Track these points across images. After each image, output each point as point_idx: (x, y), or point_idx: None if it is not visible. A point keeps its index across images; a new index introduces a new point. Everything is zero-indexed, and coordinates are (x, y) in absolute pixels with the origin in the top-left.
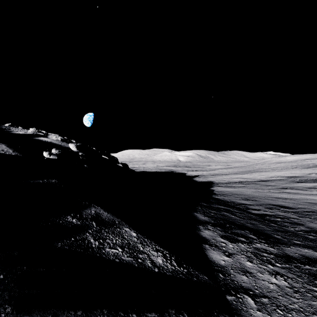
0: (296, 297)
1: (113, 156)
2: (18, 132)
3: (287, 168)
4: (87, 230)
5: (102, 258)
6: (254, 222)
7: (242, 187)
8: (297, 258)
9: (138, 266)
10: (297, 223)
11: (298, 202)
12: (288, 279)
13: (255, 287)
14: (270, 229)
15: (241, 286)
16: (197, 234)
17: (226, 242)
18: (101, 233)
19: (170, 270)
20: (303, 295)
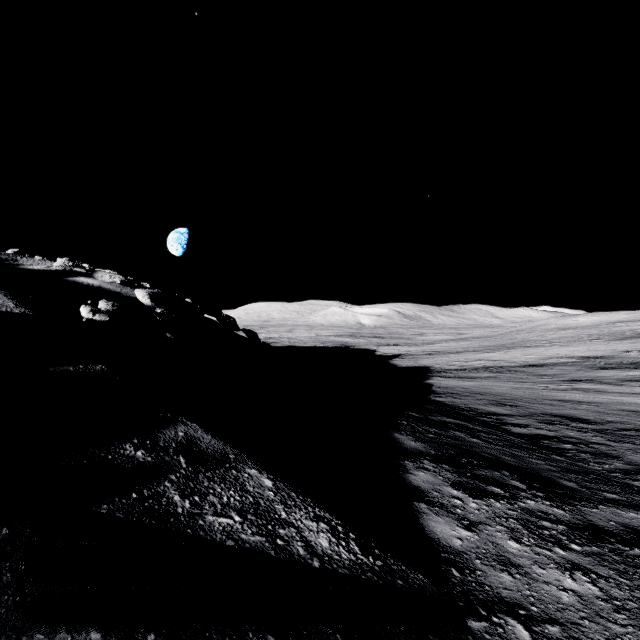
0: (621, 623)
1: (227, 316)
2: (33, 266)
3: (580, 339)
4: (166, 474)
5: (198, 538)
6: (518, 453)
7: (491, 378)
8: (615, 531)
9: (277, 556)
10: (608, 454)
11: (606, 409)
12: (599, 579)
13: (531, 599)
14: (553, 468)
15: (501, 597)
16: (401, 479)
17: (463, 497)
18: (196, 481)
19: (346, 562)
20: (634, 617)
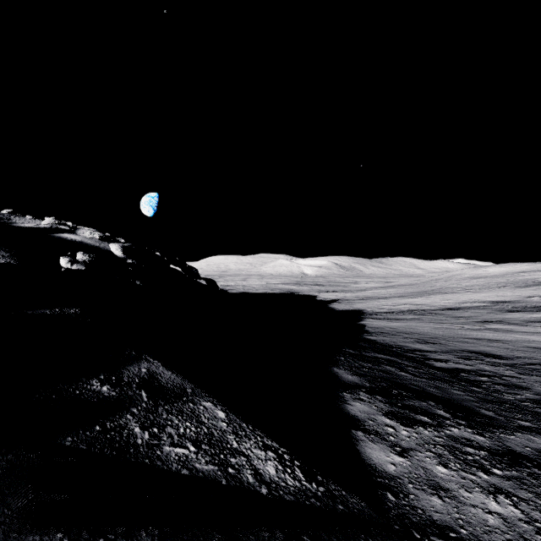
0: None
1: (191, 267)
2: (24, 224)
3: (490, 286)
4: (129, 407)
5: (155, 468)
6: (441, 385)
7: (415, 320)
8: (531, 456)
9: (228, 484)
10: (519, 386)
11: (515, 346)
12: (520, 502)
13: (460, 522)
14: (472, 398)
15: (433, 520)
16: (340, 409)
17: (395, 425)
18: (156, 414)
19: (292, 489)
20: None
